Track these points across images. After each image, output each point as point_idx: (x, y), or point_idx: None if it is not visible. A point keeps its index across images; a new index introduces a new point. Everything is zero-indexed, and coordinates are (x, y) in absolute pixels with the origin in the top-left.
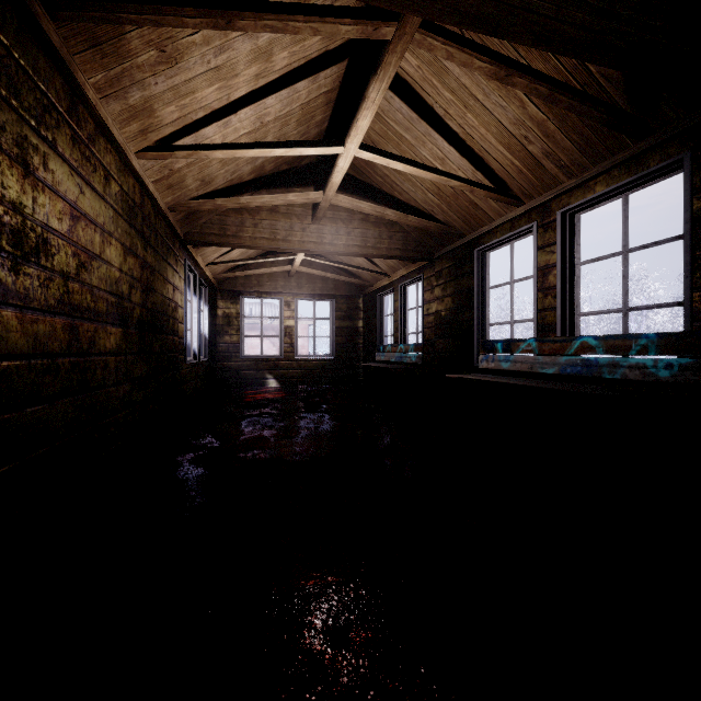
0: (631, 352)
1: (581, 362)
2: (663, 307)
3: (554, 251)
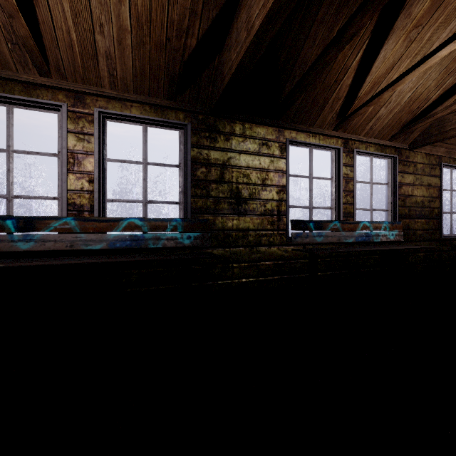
0: (168, 229)
1: (130, 237)
2: (168, 203)
3: (90, 141)
